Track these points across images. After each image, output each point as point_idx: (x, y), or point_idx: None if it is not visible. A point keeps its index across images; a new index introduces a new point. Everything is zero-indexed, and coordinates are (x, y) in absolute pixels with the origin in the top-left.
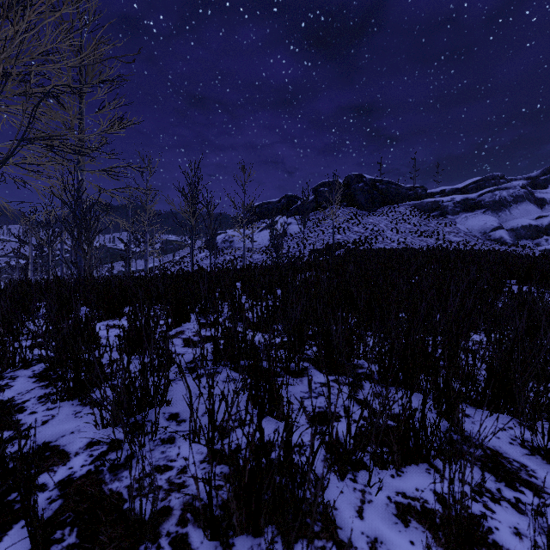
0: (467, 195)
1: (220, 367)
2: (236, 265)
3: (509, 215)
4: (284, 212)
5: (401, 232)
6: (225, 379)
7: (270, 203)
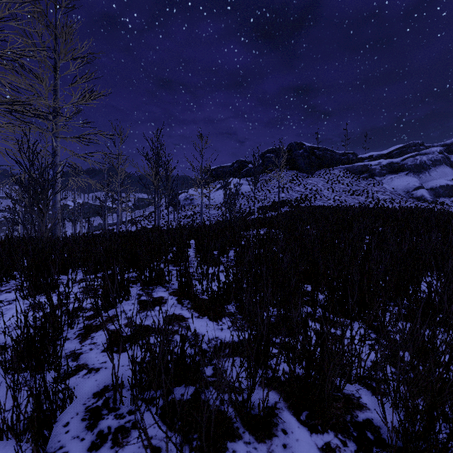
0: (392, 159)
1: (141, 407)
2: (196, 220)
3: (428, 176)
4: (236, 175)
5: (336, 191)
6: (142, 449)
7: (224, 167)
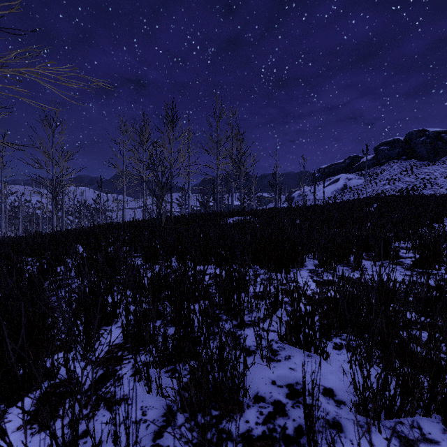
0: None
1: None
2: None
3: None
4: (347, 170)
5: None
6: None
7: (336, 164)
